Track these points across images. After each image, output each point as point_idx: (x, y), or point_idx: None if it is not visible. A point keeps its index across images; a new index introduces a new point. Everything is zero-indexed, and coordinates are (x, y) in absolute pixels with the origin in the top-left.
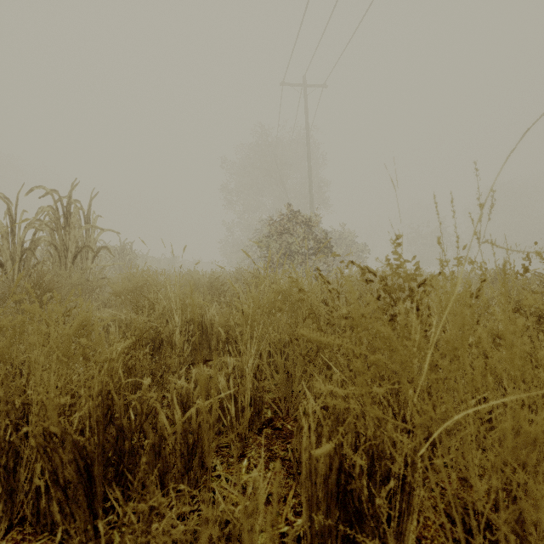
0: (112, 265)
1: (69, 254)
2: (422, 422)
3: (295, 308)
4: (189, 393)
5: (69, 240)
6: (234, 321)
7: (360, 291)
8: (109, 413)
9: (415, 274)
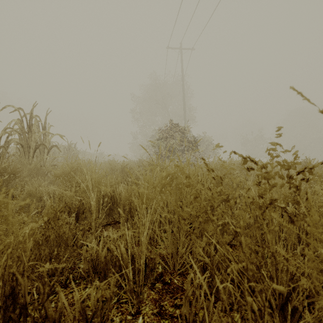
0: (63, 157)
1: (31, 150)
2: (322, 320)
3: (179, 189)
4: (98, 255)
5: (31, 140)
6: (135, 196)
7: (222, 174)
8: (19, 285)
9: (294, 162)
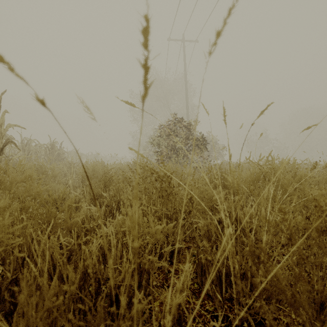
0: (44, 158)
1: None
2: None
3: None
4: None
5: None
6: None
7: None
8: None
9: None
